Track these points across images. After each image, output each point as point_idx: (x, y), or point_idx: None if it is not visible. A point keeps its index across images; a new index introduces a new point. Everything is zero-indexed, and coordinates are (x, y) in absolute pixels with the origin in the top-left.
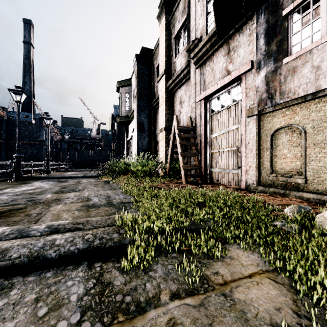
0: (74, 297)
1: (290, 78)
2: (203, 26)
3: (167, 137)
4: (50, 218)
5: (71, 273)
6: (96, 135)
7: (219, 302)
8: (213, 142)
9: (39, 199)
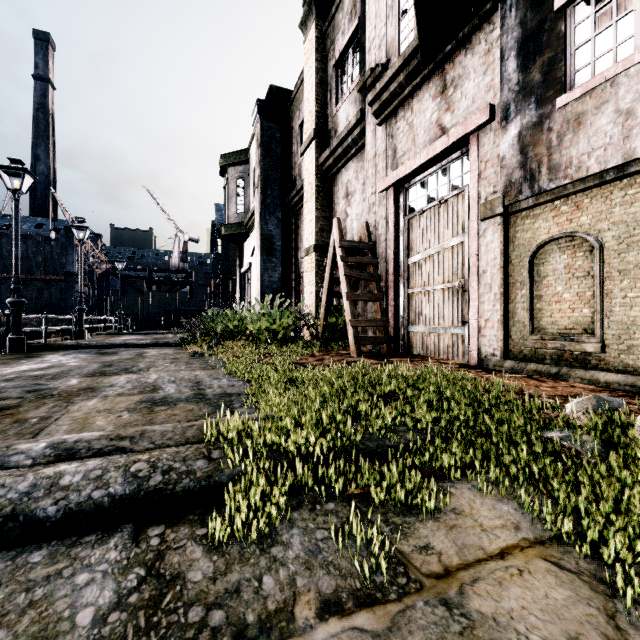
0: (86, 615)
1: (571, 138)
2: (392, 40)
3: (320, 265)
4: (67, 428)
5: (91, 552)
6: (179, 263)
7: (436, 621)
8: (412, 272)
9: (51, 387)
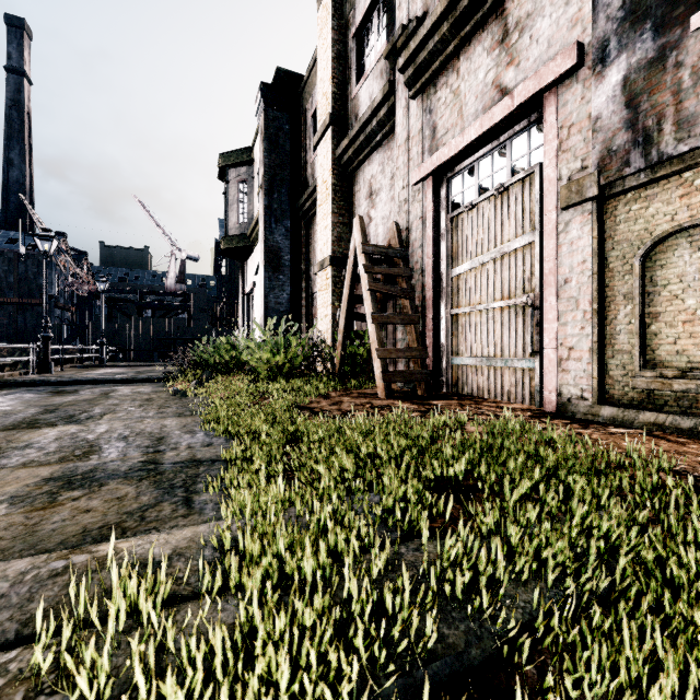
0: None
1: None
2: None
3: (337, 282)
4: None
5: None
6: (176, 285)
7: None
8: (456, 287)
9: None
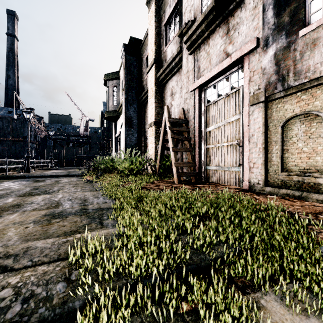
0: None
1: (309, 54)
2: (197, 6)
3: (157, 132)
4: None
5: None
6: (84, 132)
7: None
8: (208, 136)
9: None
